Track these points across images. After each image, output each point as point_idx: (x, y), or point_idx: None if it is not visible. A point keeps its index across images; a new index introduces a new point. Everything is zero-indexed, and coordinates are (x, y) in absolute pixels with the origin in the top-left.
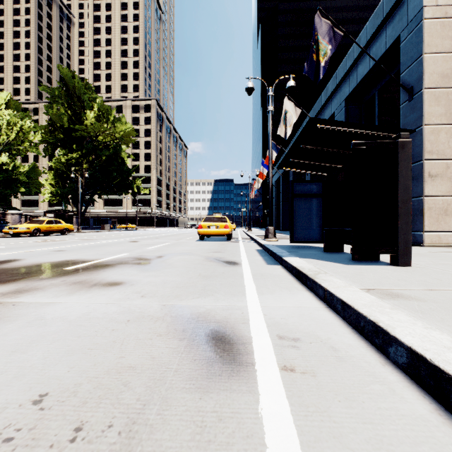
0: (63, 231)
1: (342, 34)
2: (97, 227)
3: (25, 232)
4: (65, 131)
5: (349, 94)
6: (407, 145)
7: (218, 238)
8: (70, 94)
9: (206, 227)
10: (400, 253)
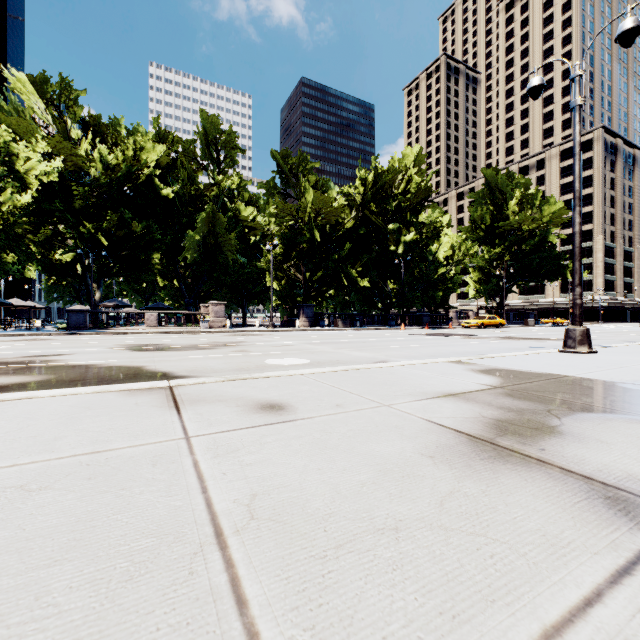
0: (497, 325)
1: None
2: (516, 322)
3: (475, 325)
4: (485, 226)
5: None
6: None
7: None
8: (492, 191)
9: None
10: None
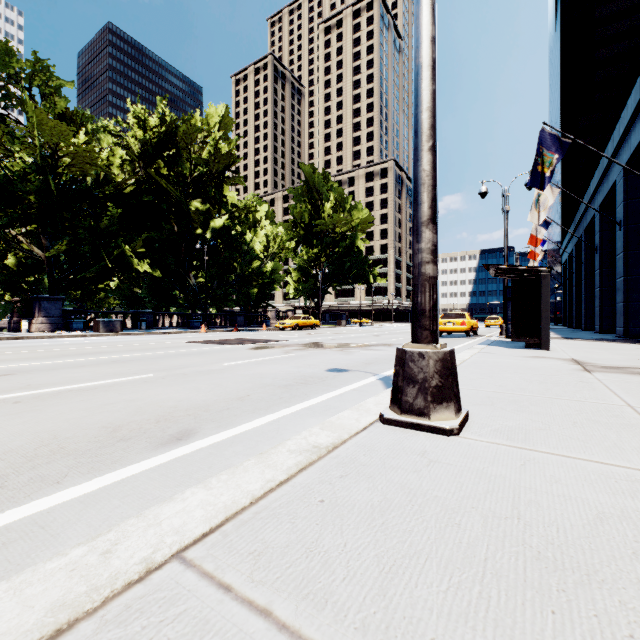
0: (312, 326)
1: (570, 141)
2: (332, 322)
3: (289, 326)
4: (304, 225)
5: (626, 163)
6: (547, 277)
7: (460, 335)
8: (310, 190)
9: (442, 323)
10: (542, 342)
